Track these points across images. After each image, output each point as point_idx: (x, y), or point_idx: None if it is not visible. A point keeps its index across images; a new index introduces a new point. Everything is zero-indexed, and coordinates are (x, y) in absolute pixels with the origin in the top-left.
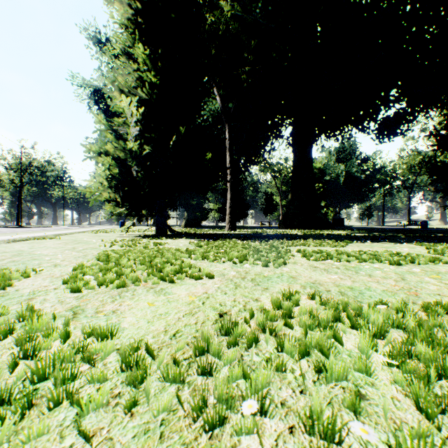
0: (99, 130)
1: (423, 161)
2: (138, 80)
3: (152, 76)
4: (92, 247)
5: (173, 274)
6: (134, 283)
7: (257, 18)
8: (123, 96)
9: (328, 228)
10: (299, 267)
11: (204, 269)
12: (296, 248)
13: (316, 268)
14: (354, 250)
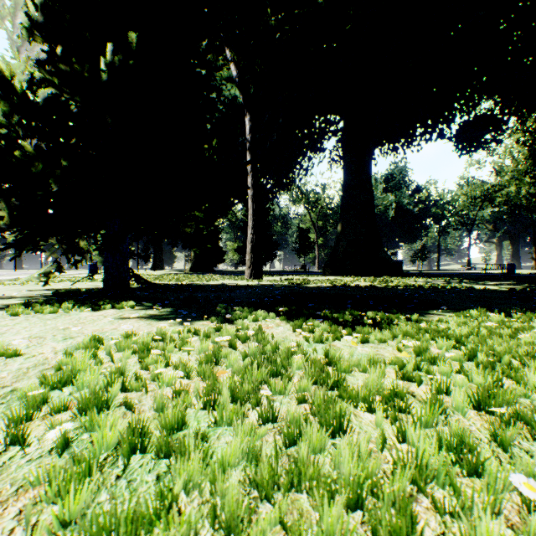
0: None
1: (530, 177)
2: None
3: None
4: None
5: None
6: None
7: None
8: None
9: (396, 274)
10: None
11: None
12: None
13: None
14: None
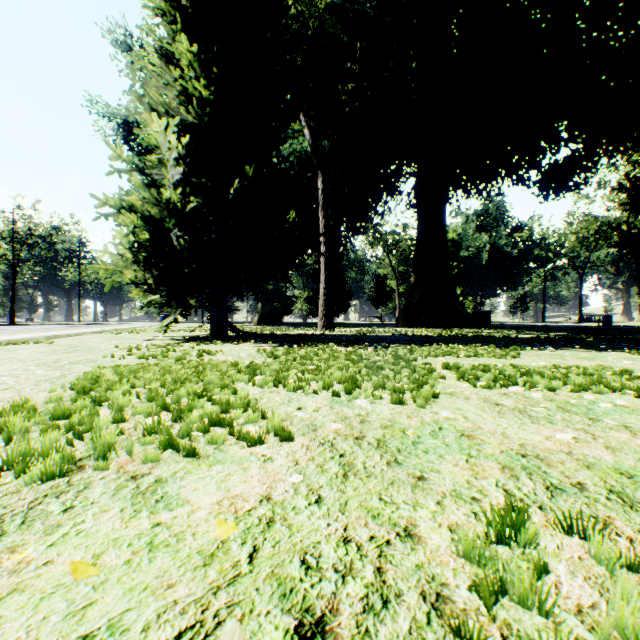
0: (117, 171)
1: (609, 227)
2: (182, 95)
3: (203, 87)
4: (90, 359)
5: (204, 428)
6: (99, 459)
7: (365, 8)
8: (154, 116)
9: (470, 326)
10: (467, 405)
11: (272, 418)
12: (437, 359)
13: (500, 407)
14: (545, 366)
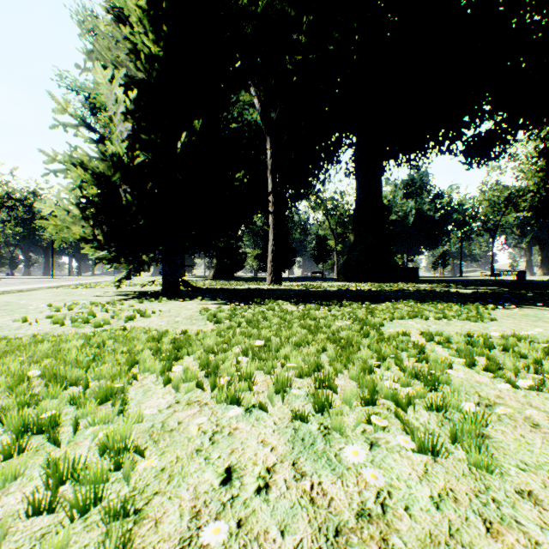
0: (62, 124)
1: (529, 191)
2: (132, 53)
3: (151, 42)
4: None
5: None
6: None
7: None
8: (98, 65)
9: (404, 280)
10: None
11: None
12: (406, 323)
13: None
14: None
